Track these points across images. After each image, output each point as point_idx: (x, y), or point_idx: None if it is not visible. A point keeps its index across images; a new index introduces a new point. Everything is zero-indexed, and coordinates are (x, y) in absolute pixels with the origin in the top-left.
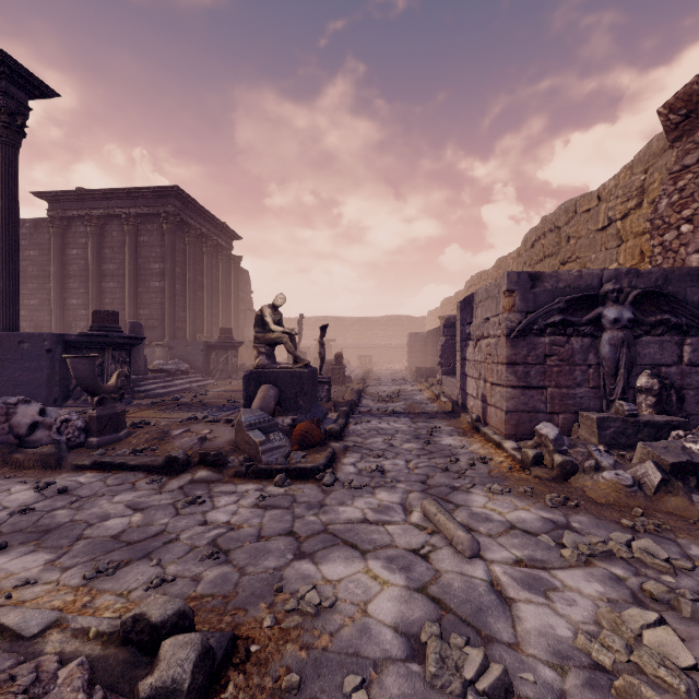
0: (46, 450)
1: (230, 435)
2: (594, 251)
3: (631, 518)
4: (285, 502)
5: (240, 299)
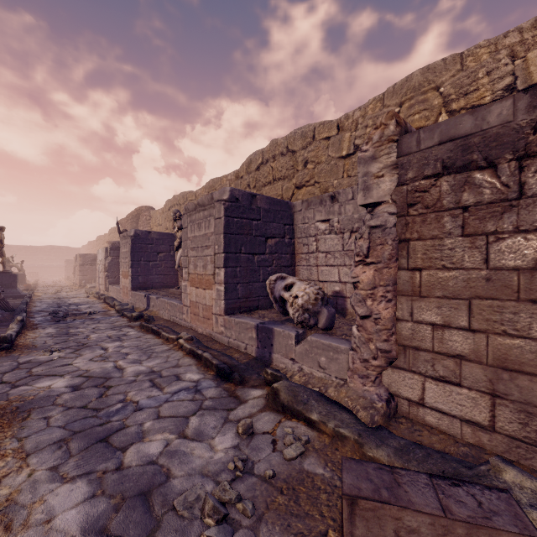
0: None
1: None
2: None
3: None
4: None
5: None
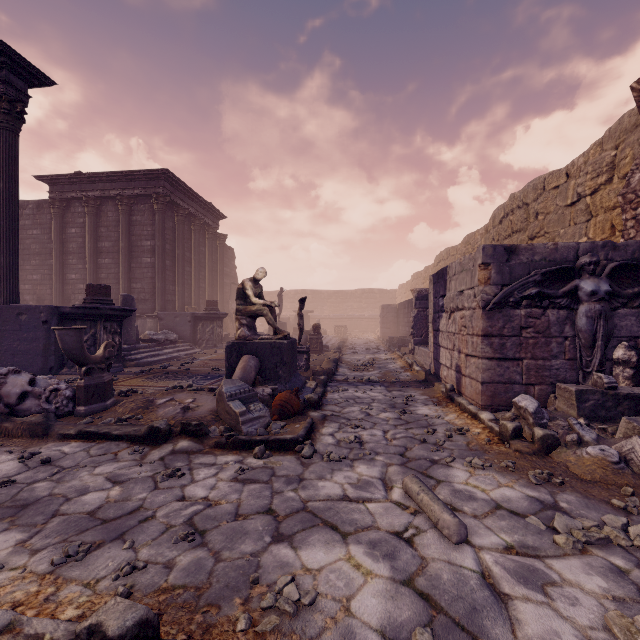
0: (34, 419)
1: (212, 404)
2: (563, 226)
3: (621, 497)
4: (264, 476)
5: (225, 274)
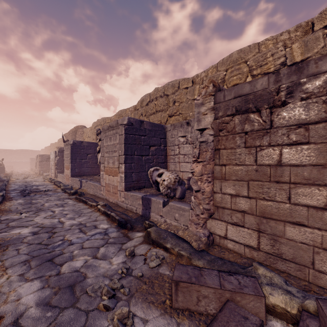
0: None
1: None
2: None
3: None
4: None
5: None
